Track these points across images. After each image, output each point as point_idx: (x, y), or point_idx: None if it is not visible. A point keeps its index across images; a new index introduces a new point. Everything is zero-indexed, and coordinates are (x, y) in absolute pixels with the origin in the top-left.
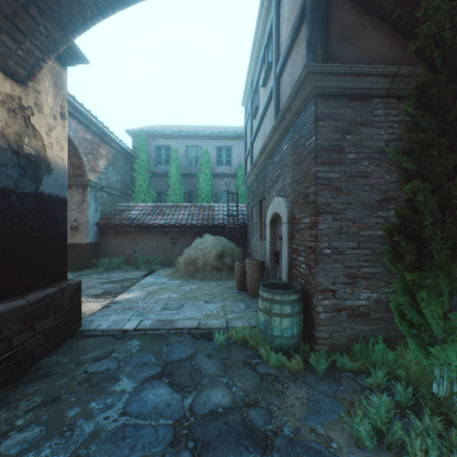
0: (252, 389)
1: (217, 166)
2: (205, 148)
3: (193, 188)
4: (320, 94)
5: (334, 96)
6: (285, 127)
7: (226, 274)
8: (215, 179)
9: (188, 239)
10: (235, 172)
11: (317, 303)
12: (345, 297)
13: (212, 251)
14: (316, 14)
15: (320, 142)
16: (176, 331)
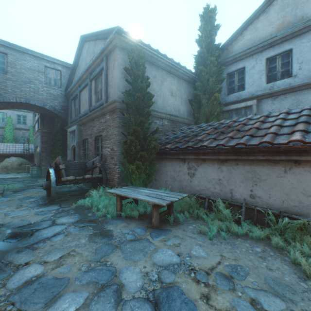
0: (27, 179)
1: (18, 124)
2: (10, 115)
3: (1, 134)
4: (43, 132)
5: (46, 132)
6: (39, 133)
7: (23, 171)
8: (16, 130)
9: (1, 160)
10: (29, 128)
11: (42, 168)
12: (48, 166)
13: (16, 163)
14: (42, 119)
15: (43, 140)
16: (7, 178)
